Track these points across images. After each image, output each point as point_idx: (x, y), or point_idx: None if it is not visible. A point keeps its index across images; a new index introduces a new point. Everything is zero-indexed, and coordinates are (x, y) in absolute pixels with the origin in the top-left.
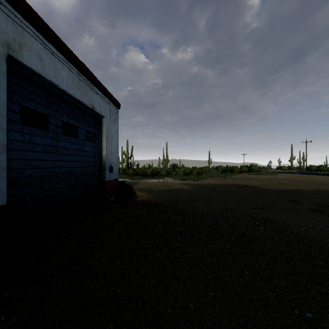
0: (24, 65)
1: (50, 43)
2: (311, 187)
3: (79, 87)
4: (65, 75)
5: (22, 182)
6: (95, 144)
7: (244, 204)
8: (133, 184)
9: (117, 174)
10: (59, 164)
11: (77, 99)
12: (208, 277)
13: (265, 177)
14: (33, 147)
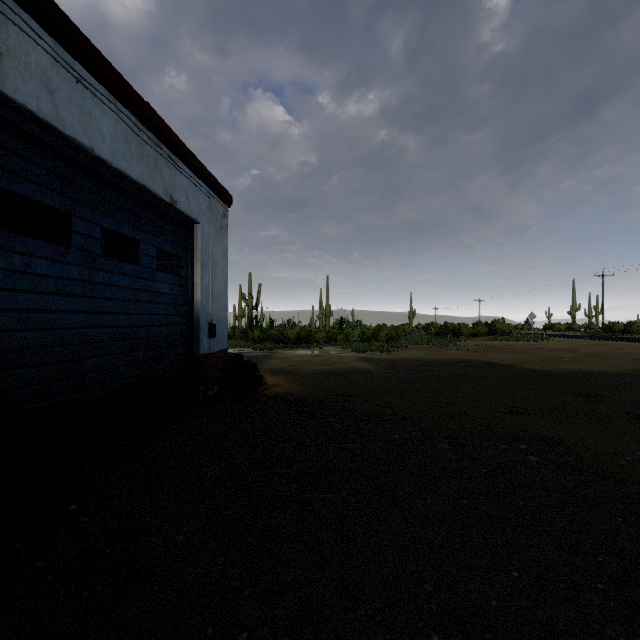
0: (8, 97)
1: (71, 55)
2: (621, 366)
3: (141, 157)
4: (108, 129)
5: (7, 360)
6: (179, 278)
7: (489, 404)
8: (260, 359)
9: (225, 339)
10: (95, 319)
11: (136, 182)
12: (426, 588)
13: (523, 345)
14: (33, 282)
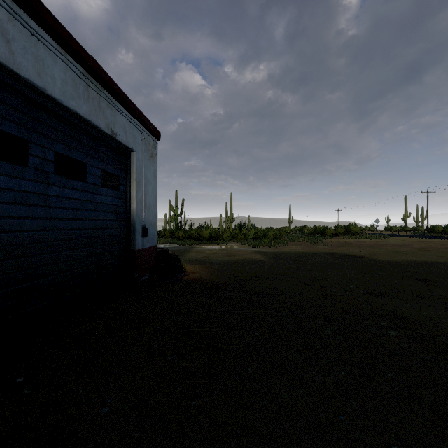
0: None
1: (26, 13)
2: (445, 258)
3: (87, 98)
4: (59, 75)
5: None
6: (119, 192)
7: (352, 287)
8: (183, 252)
9: (155, 238)
10: (49, 224)
11: (83, 117)
12: None
13: (371, 242)
14: None
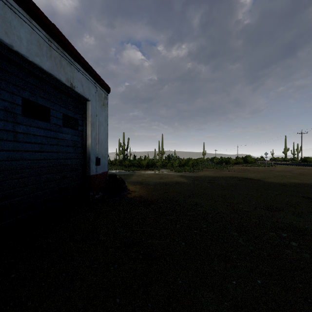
0: None
1: None
2: None
3: (50, 57)
4: (25, 35)
5: None
6: (77, 131)
7: (254, 203)
8: (128, 176)
9: (106, 166)
10: (17, 155)
11: (46, 71)
12: None
13: (262, 168)
14: None
